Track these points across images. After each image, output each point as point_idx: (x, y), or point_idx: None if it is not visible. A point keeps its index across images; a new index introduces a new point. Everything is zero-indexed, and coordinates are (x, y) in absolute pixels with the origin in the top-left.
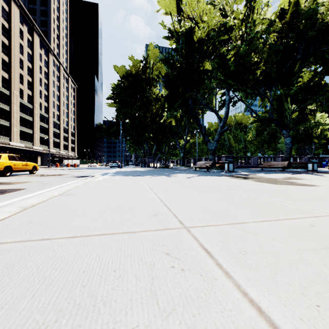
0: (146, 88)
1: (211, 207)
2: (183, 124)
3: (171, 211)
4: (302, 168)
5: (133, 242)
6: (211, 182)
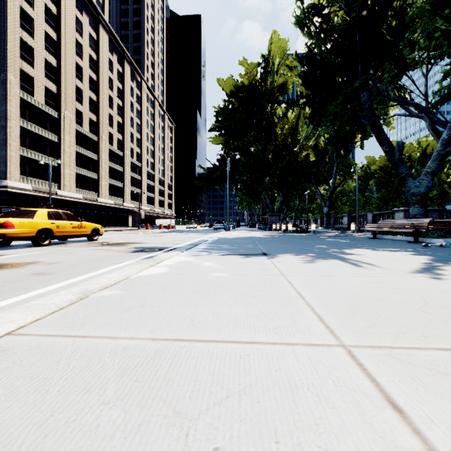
0: (266, 105)
1: None
2: (328, 159)
3: None
4: None
5: None
6: None
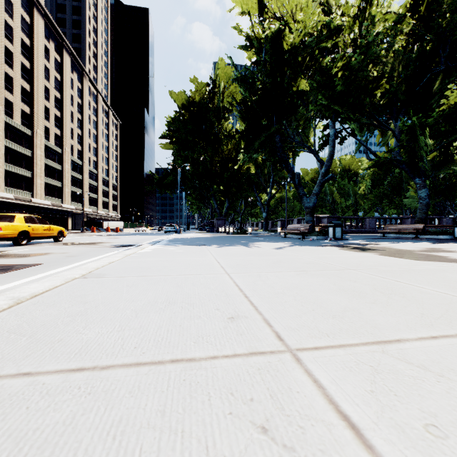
0: (214, 121)
1: (326, 303)
2: (267, 172)
3: (259, 310)
4: (446, 234)
5: (190, 390)
6: (313, 256)
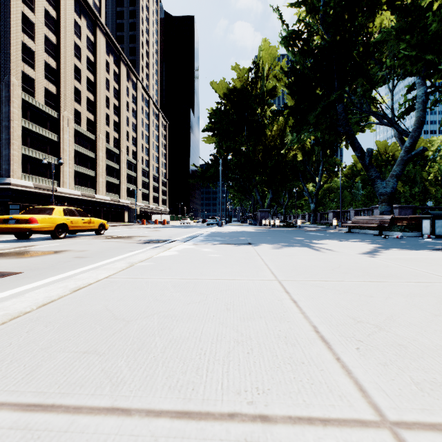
0: (256, 108)
1: None
2: (315, 159)
3: None
4: None
5: None
6: None
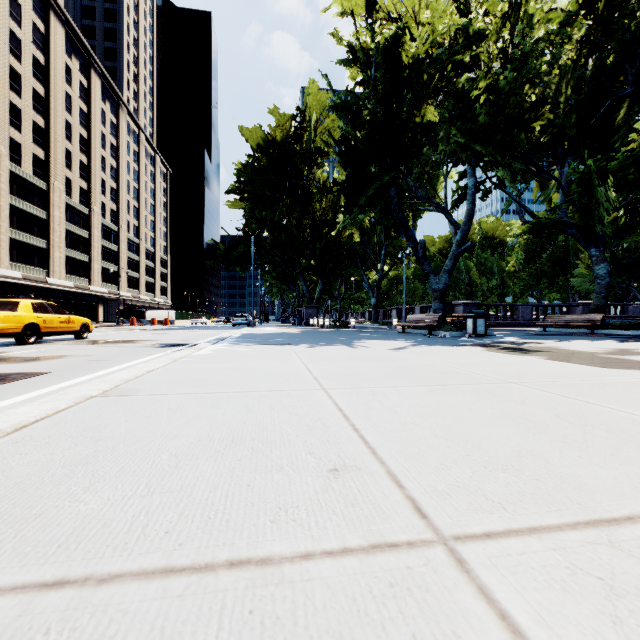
0: (302, 169)
1: (486, 442)
2: (376, 240)
3: (378, 454)
4: (635, 328)
5: (261, 638)
6: (450, 362)
